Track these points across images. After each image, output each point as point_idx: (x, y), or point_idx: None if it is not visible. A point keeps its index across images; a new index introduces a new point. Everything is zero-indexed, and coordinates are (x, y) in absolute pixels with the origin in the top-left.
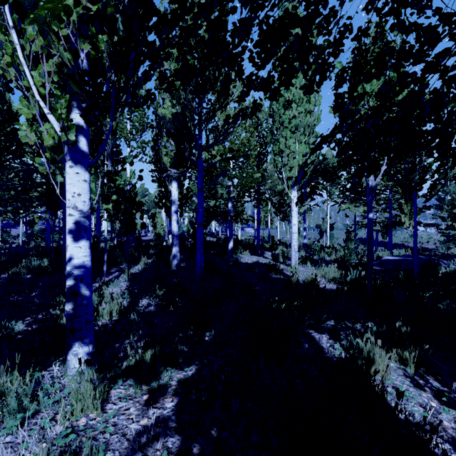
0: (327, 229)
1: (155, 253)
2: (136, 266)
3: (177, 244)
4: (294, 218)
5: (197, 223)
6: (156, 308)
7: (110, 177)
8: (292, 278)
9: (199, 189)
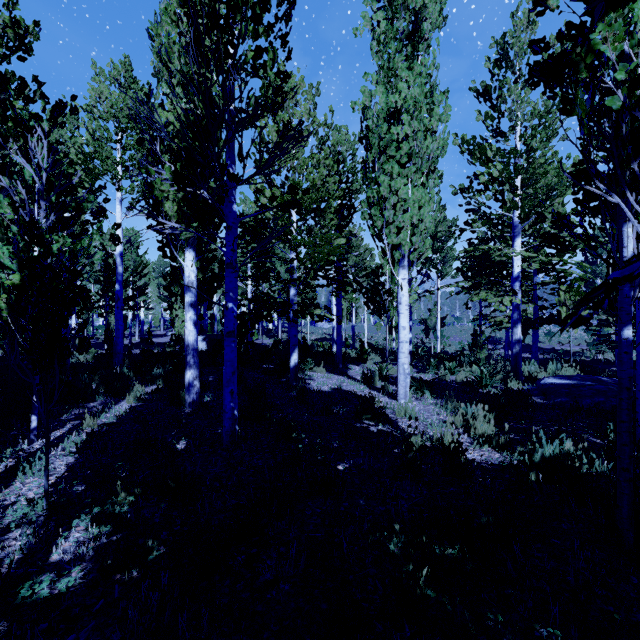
0: (437, 325)
1: (163, 373)
2: (120, 402)
3: (194, 365)
4: (403, 316)
5: (225, 331)
6: (91, 570)
7: (35, 236)
8: (411, 440)
9: (228, 264)
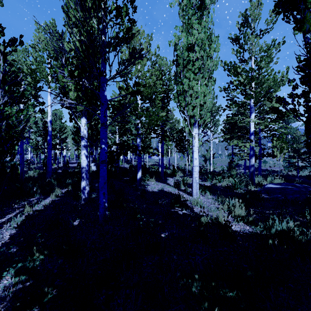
0: (210, 158)
1: (72, 182)
2: (47, 198)
3: (86, 178)
4: (195, 153)
5: (100, 160)
6: (8, 308)
7: None
8: (201, 219)
9: (102, 124)
